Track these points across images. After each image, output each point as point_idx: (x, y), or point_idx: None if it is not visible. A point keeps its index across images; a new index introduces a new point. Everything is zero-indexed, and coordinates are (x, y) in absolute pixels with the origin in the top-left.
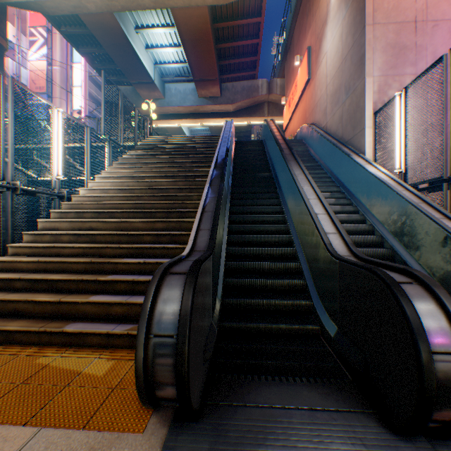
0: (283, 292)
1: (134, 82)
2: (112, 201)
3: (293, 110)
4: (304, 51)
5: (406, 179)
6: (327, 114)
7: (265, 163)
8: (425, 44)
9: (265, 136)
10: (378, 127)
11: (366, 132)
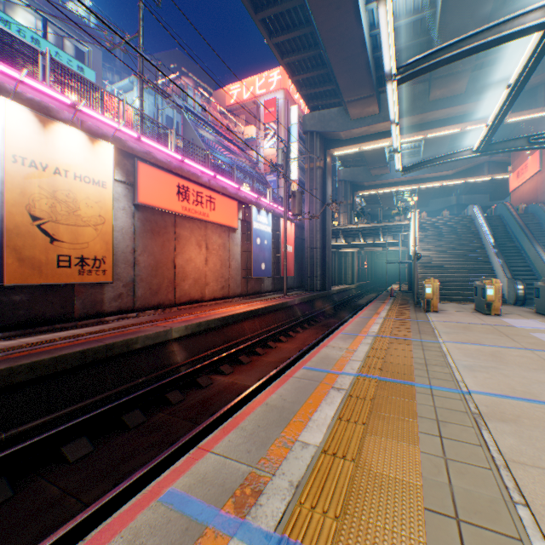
0: None
1: (372, 168)
2: (436, 262)
3: (521, 183)
4: None
5: None
6: None
7: (508, 236)
8: None
9: (503, 215)
10: None
11: None
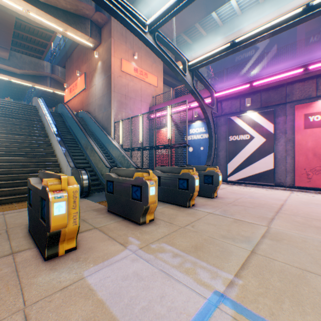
0: (92, 180)
1: None
2: None
3: (75, 96)
4: (82, 70)
5: (123, 147)
6: (96, 112)
7: (68, 130)
8: (128, 104)
9: (64, 113)
10: (116, 128)
11: (112, 128)
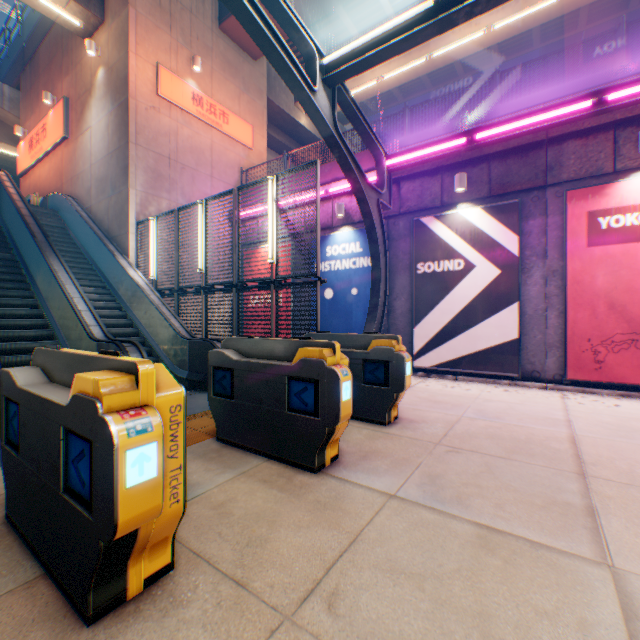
0: None
1: None
2: None
3: (41, 158)
4: (60, 93)
5: (159, 285)
6: (93, 197)
7: (0, 237)
8: (178, 180)
9: None
10: (141, 237)
11: (132, 237)
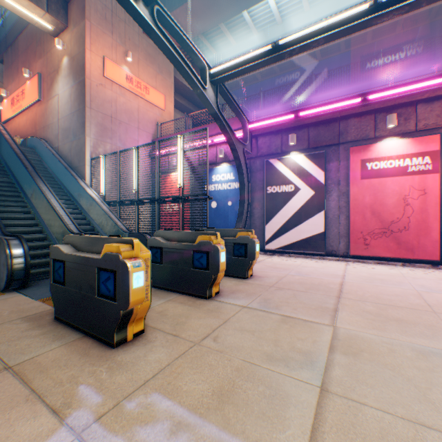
0: (43, 256)
1: None
2: None
3: (21, 112)
4: (35, 69)
5: (106, 199)
6: (60, 140)
7: (1, 167)
8: (117, 131)
9: None
10: (94, 168)
11: (88, 168)
